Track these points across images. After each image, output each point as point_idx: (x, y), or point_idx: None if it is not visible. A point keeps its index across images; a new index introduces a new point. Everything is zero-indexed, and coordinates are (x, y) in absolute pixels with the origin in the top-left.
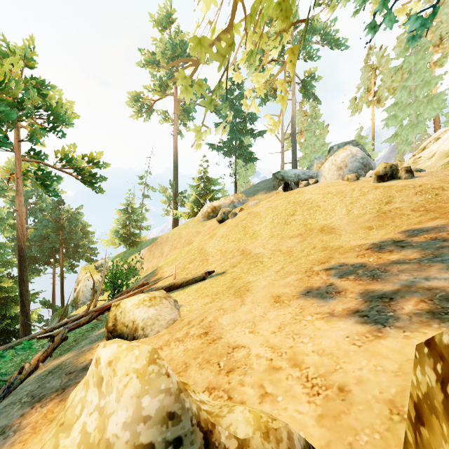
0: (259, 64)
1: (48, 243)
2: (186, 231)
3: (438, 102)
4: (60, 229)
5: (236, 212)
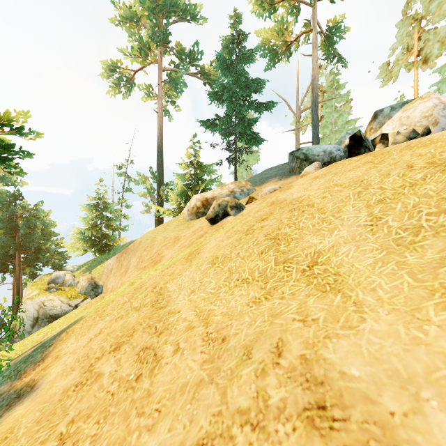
0: (269, 2)
1: None
2: (162, 235)
3: None
4: (16, 230)
5: (241, 204)
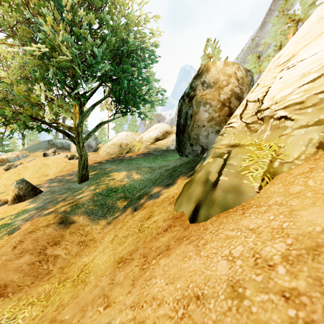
0: None
1: None
2: None
3: (126, 118)
4: None
5: (17, 165)
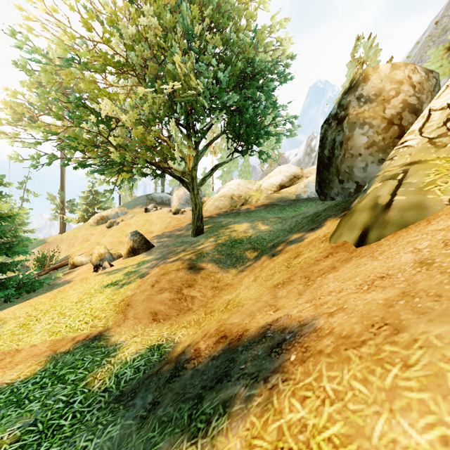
0: None
1: None
2: (81, 233)
3: (236, 163)
4: None
5: (118, 222)
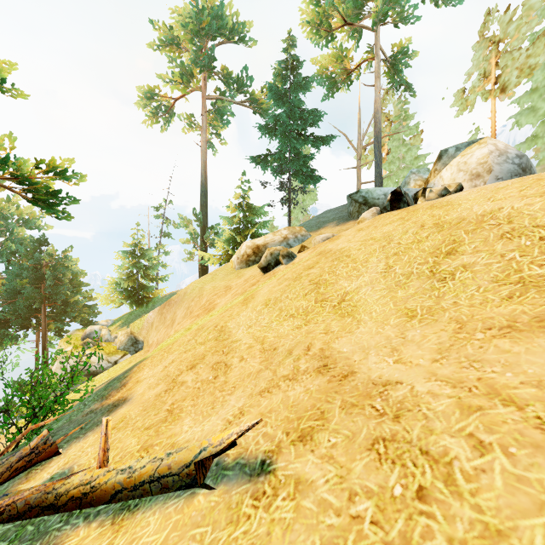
0: (326, 29)
1: (21, 300)
2: (211, 284)
3: None
4: (42, 280)
5: (293, 253)
